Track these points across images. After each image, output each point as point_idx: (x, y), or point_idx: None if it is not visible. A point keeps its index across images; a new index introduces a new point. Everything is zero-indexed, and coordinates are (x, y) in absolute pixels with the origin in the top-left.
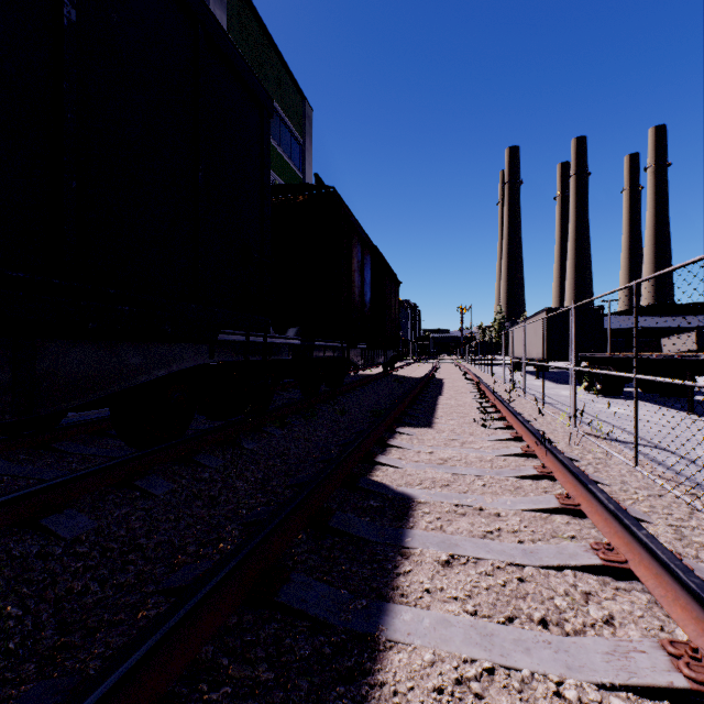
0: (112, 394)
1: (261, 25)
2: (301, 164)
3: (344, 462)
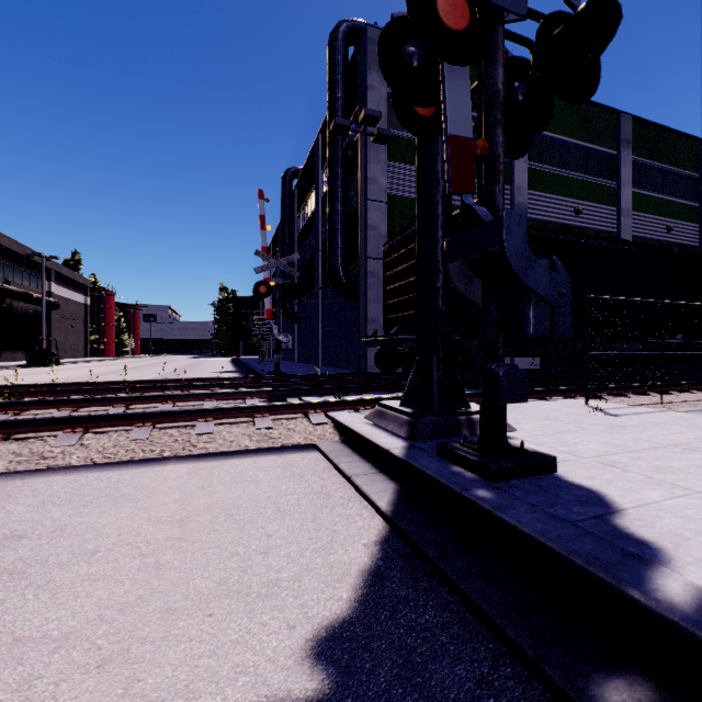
0: (617, 355)
1: (656, 126)
2: (697, 194)
3: (694, 376)
